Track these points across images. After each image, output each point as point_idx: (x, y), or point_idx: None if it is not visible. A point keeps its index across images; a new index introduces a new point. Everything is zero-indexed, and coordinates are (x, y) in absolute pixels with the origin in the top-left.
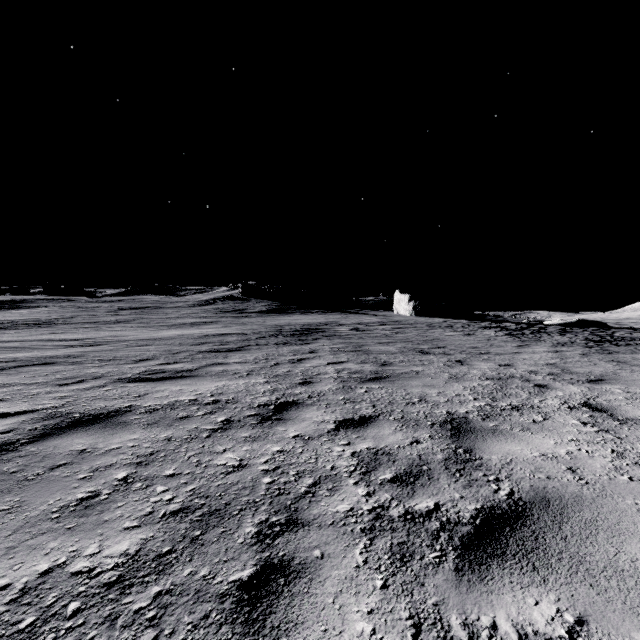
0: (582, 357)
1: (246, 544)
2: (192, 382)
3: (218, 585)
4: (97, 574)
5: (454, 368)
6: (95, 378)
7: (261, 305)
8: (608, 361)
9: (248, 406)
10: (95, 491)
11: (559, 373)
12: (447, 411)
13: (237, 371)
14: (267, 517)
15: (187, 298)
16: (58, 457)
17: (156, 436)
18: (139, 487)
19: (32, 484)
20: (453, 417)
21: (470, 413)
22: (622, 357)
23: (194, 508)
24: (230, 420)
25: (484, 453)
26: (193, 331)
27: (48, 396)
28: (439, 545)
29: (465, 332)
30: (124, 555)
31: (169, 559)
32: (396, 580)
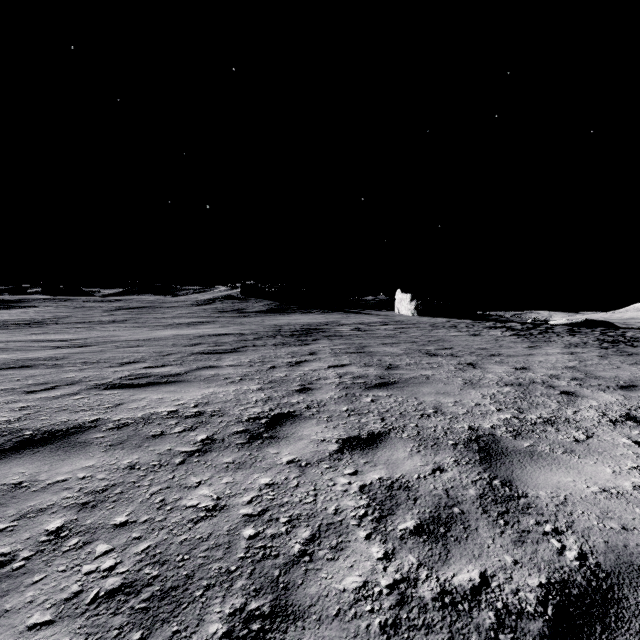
0: (601, 359)
1: None
2: (177, 389)
3: None
4: None
5: (467, 372)
6: (70, 384)
7: (260, 305)
8: (631, 364)
9: (236, 420)
10: (10, 553)
11: (583, 378)
12: (469, 426)
13: (229, 375)
14: (243, 602)
15: (186, 298)
16: None
17: (117, 462)
18: (73, 546)
19: None
20: (478, 434)
21: (497, 428)
22: None
23: (141, 585)
24: (212, 439)
25: (528, 487)
26: (189, 331)
27: (7, 407)
28: None
29: (470, 332)
30: None
31: None
32: None
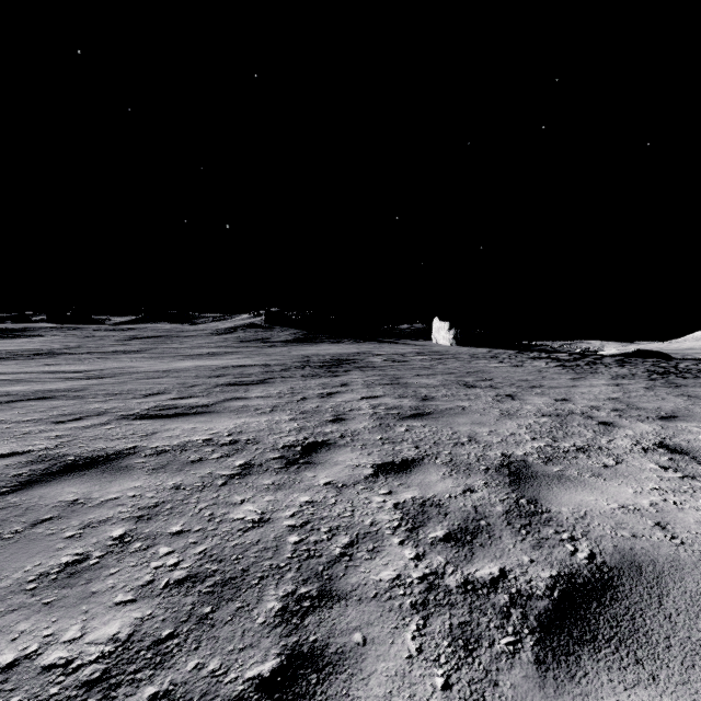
0: (647, 391)
1: (268, 625)
2: (207, 419)
3: (231, 684)
4: (75, 669)
5: (505, 403)
6: (97, 414)
7: (286, 334)
8: (677, 395)
9: (271, 447)
10: (84, 553)
11: (624, 409)
12: (502, 453)
13: (259, 407)
14: (294, 588)
15: (205, 326)
16: (43, 510)
17: (162, 483)
18: (138, 548)
19: (8, 544)
20: (510, 460)
21: (529, 455)
22: (692, 391)
23: (204, 576)
24: (250, 464)
25: (552, 504)
26: (211, 362)
27: (41, 435)
28: (511, 627)
29: (513, 363)
30: (112, 641)
31: (169, 647)
32: (461, 677)
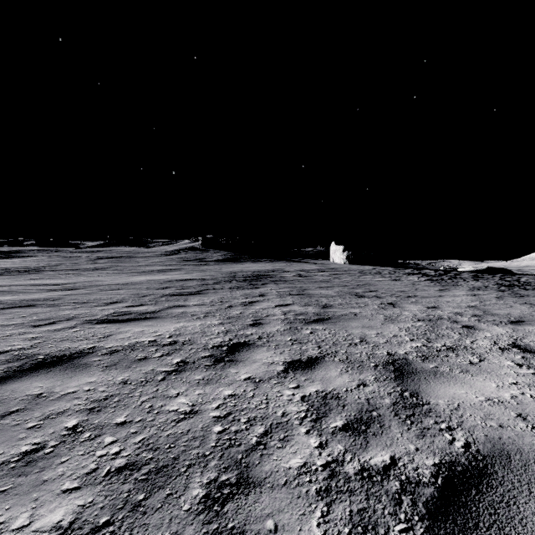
0: (498, 300)
1: (192, 512)
2: (154, 323)
3: None
4: None
5: (387, 310)
6: (67, 319)
7: (218, 255)
8: (522, 303)
9: (203, 347)
10: (41, 443)
11: (482, 315)
12: (387, 352)
13: (195, 313)
14: (216, 475)
15: (156, 249)
16: (12, 403)
17: (113, 379)
18: (87, 438)
19: None
20: (394, 358)
21: (409, 354)
22: (533, 300)
23: (140, 464)
24: (185, 362)
25: (430, 397)
26: (159, 277)
27: (20, 337)
28: (403, 513)
29: (392, 278)
30: (55, 529)
31: (105, 534)
32: None
